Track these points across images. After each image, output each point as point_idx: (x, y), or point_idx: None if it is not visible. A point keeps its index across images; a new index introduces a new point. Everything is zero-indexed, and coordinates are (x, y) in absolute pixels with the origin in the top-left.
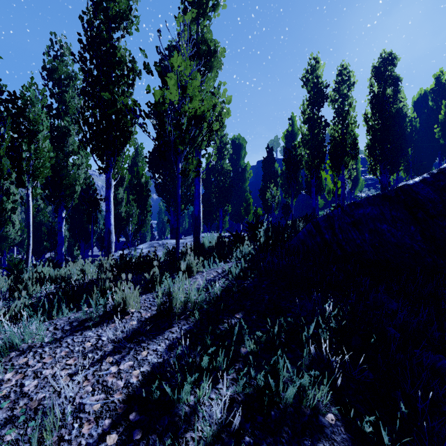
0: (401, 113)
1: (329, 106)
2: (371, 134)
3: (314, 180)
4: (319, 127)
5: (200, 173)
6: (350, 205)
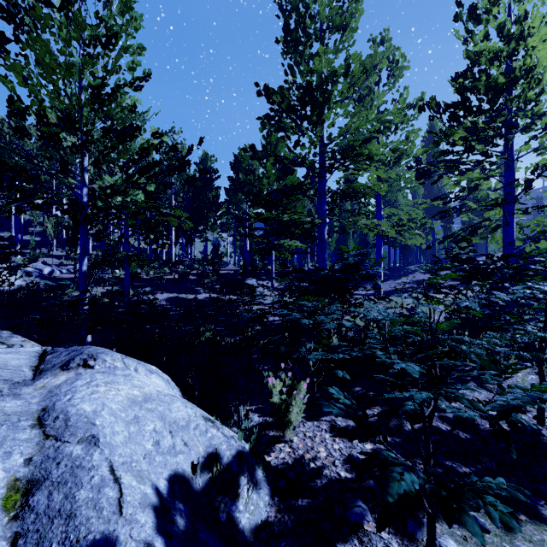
0: None
1: None
2: None
3: None
4: None
5: None
6: None
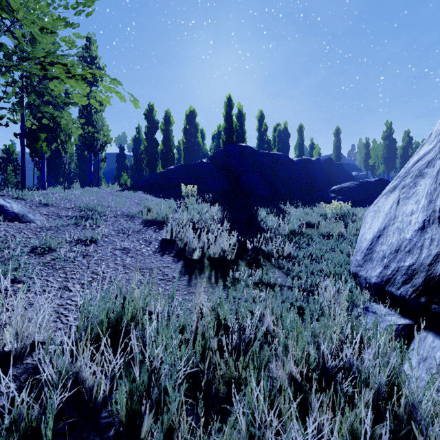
0: (199, 144)
1: (161, 132)
2: (185, 152)
3: (151, 173)
4: (154, 144)
5: (92, 160)
6: (152, 175)
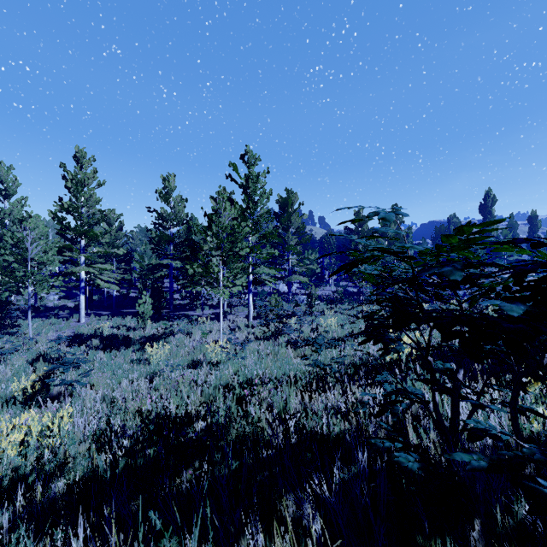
0: None
1: None
2: None
3: None
4: None
5: None
6: None
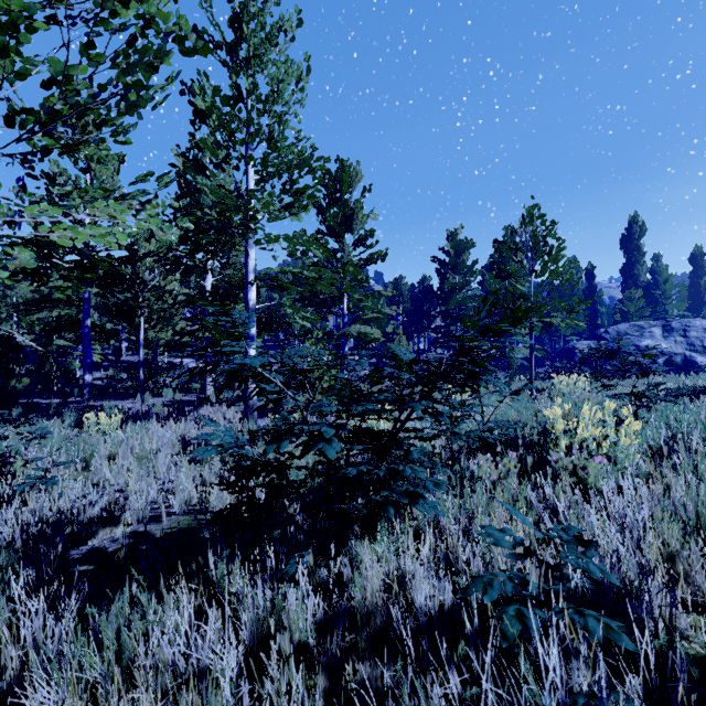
0: None
1: None
2: None
3: None
4: None
5: None
6: None
